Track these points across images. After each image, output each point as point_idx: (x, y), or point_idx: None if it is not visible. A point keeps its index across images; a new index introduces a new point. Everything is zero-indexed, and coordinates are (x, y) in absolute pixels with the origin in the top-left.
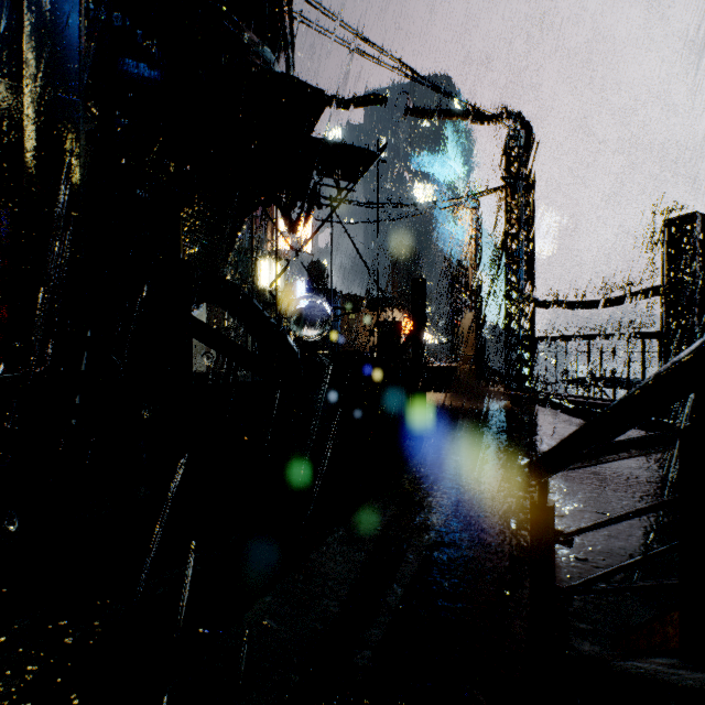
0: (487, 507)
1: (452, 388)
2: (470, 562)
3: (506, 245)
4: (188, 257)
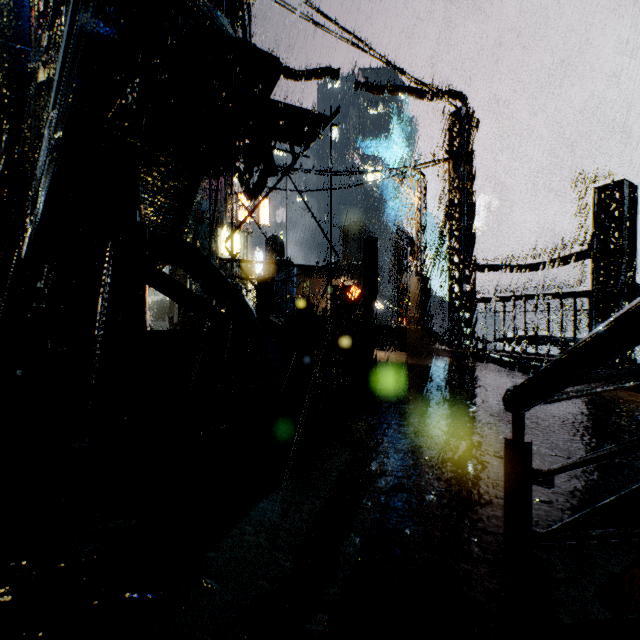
0: (442, 451)
1: (399, 347)
2: (431, 507)
3: (449, 213)
4: (149, 221)
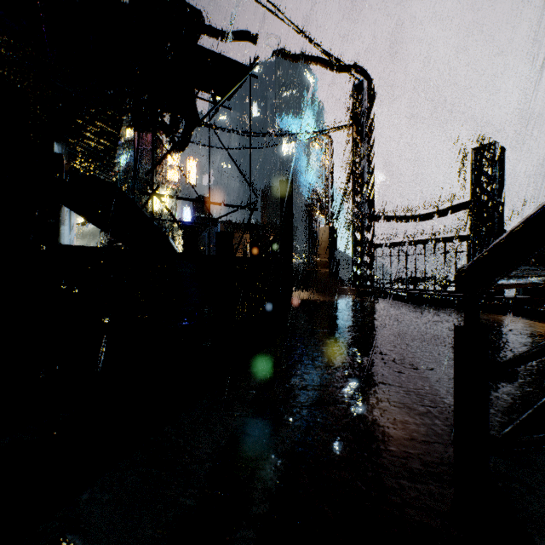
0: (360, 366)
1: (310, 288)
2: (358, 419)
3: (352, 171)
4: (74, 166)
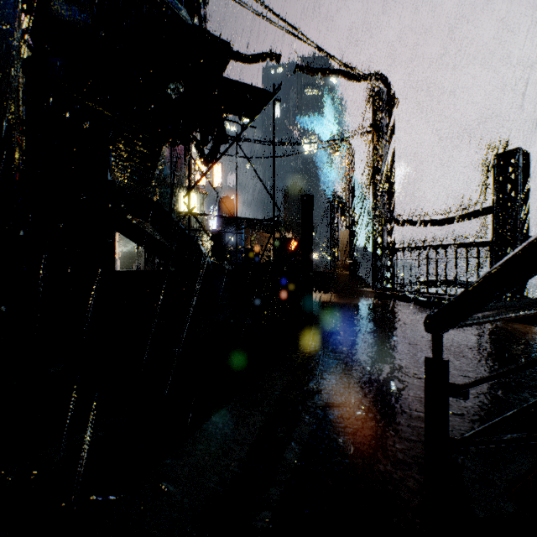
0: (369, 373)
1: (331, 289)
2: (361, 420)
3: (373, 177)
4: (119, 182)
